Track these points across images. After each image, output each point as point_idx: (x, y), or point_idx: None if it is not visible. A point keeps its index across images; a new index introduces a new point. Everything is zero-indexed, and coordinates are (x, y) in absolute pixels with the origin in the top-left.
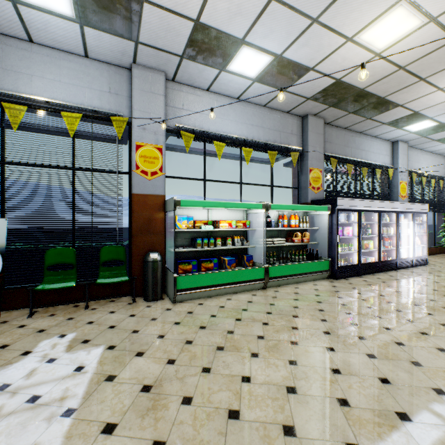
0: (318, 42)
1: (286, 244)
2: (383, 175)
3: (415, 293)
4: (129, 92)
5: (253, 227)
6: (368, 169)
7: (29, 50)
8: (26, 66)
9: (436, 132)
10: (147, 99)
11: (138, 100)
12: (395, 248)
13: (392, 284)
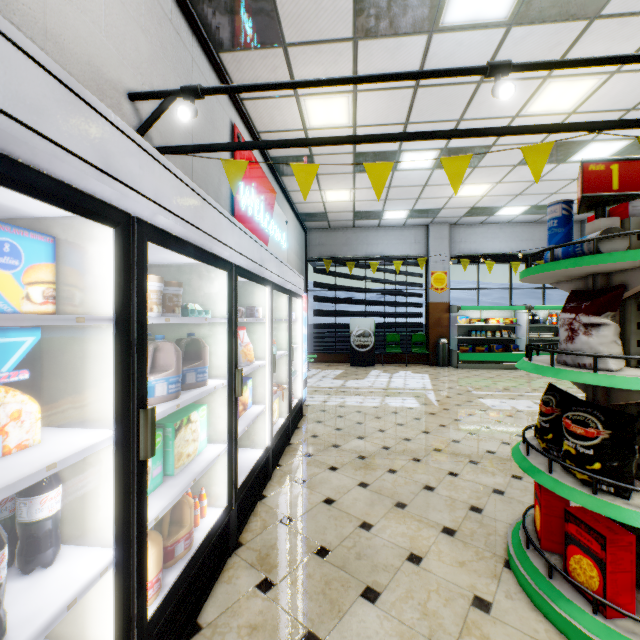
0: (563, 197)
1: (553, 338)
2: None
3: None
4: (426, 240)
5: (521, 323)
6: None
7: (377, 231)
8: (375, 240)
9: None
10: (438, 243)
11: (432, 245)
12: None
13: None
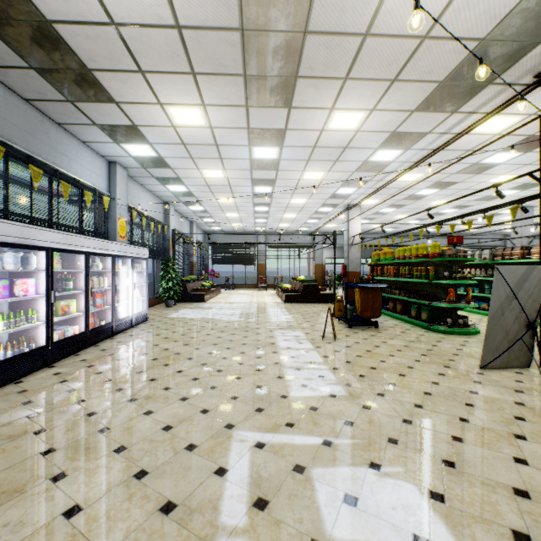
0: None
1: None
2: (97, 203)
3: (133, 374)
4: None
5: None
6: (76, 189)
7: None
8: None
9: (156, 167)
10: None
11: None
12: (111, 307)
13: (103, 365)
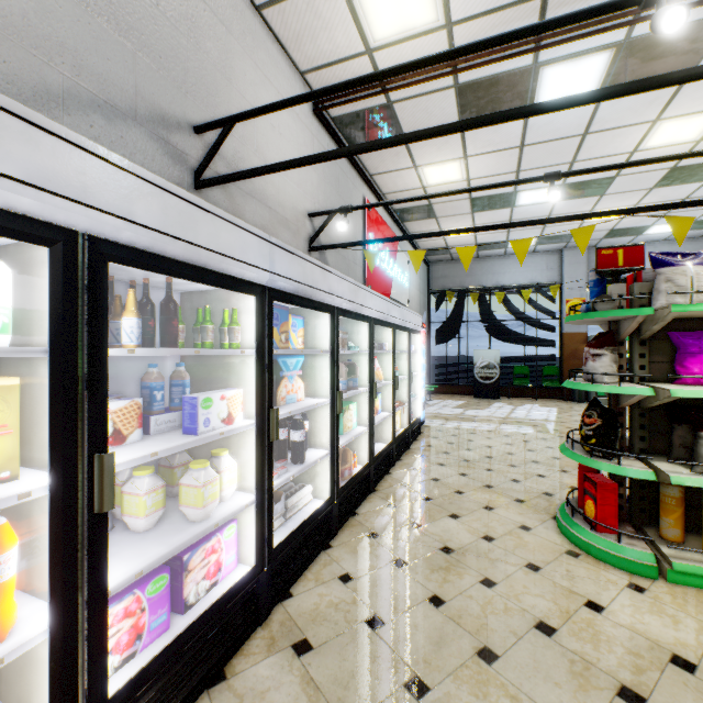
0: None
1: None
2: None
3: None
4: (560, 265)
5: None
6: None
7: (503, 260)
8: (501, 269)
9: None
10: (573, 269)
11: (567, 271)
12: None
13: None
